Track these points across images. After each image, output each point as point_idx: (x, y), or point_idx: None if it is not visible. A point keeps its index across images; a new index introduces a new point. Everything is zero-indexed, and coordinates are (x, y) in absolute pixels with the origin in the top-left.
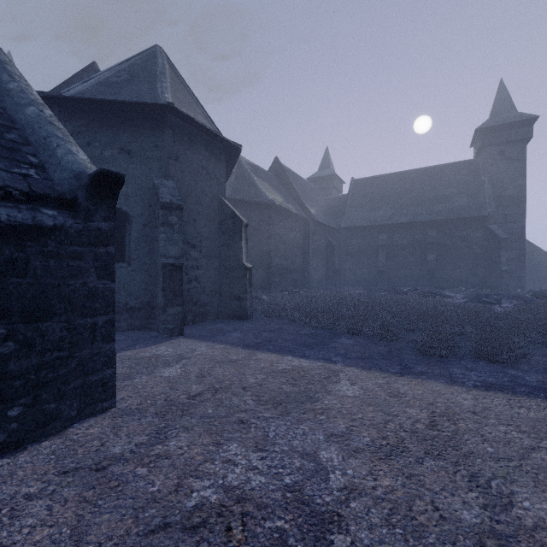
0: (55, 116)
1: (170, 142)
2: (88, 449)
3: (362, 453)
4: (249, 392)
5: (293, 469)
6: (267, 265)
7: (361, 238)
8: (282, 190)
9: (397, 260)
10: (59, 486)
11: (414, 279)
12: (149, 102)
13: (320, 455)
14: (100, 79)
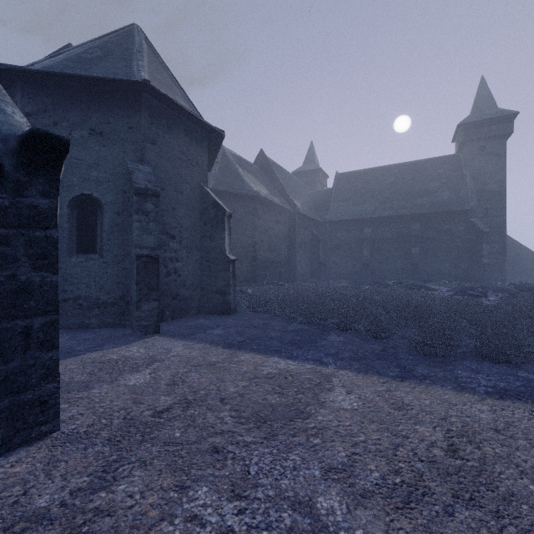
0: None
1: (146, 124)
2: (2, 502)
3: (372, 498)
4: (228, 406)
5: (282, 531)
6: (251, 258)
7: (345, 231)
8: (267, 182)
9: (381, 253)
10: None
11: (397, 272)
12: (122, 79)
13: (317, 503)
14: (70, 54)
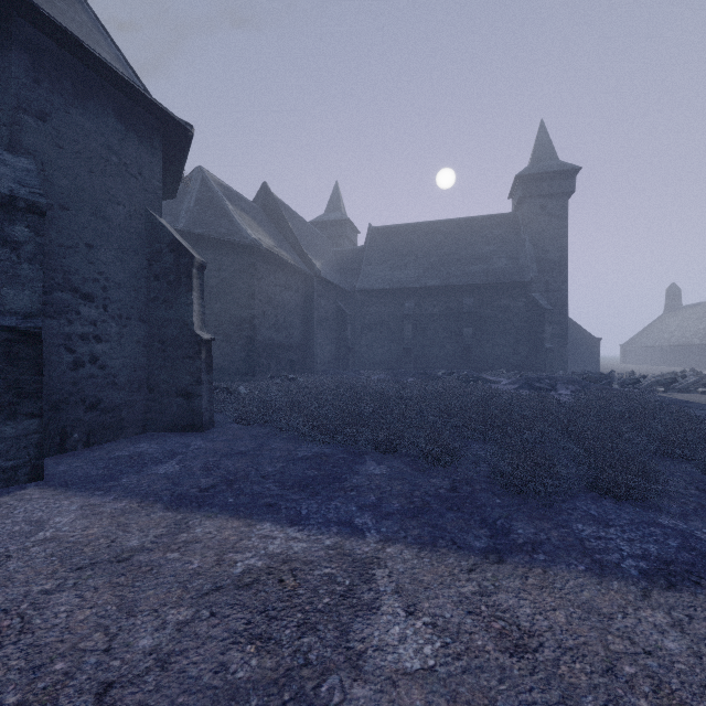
0: None
1: (24, 78)
2: None
3: None
4: None
5: None
6: (248, 339)
7: (381, 304)
8: (273, 230)
9: (427, 334)
10: None
11: (447, 359)
12: None
13: None
14: None
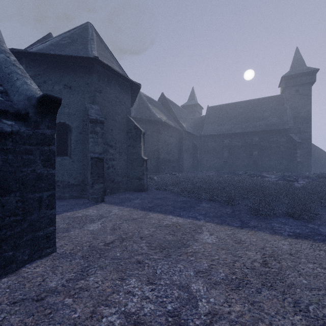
0: (17, 61)
1: (96, 81)
2: (33, 284)
3: (220, 285)
4: (144, 241)
5: (173, 298)
6: (156, 158)
7: (213, 141)
8: (166, 112)
9: (235, 155)
10: (8, 314)
11: (245, 166)
12: (83, 56)
13: (191, 287)
14: (52, 41)
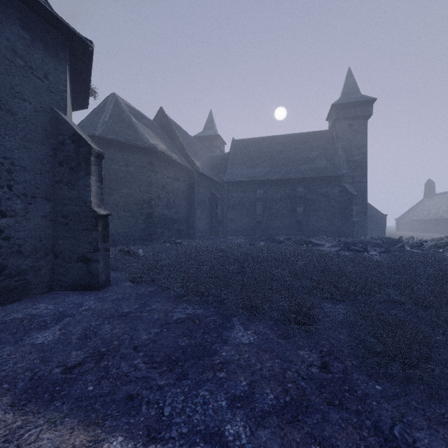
0: None
1: None
2: None
3: None
4: None
5: None
6: (147, 214)
7: (241, 191)
8: (166, 139)
9: (272, 212)
10: None
11: (285, 228)
12: None
13: None
14: None
